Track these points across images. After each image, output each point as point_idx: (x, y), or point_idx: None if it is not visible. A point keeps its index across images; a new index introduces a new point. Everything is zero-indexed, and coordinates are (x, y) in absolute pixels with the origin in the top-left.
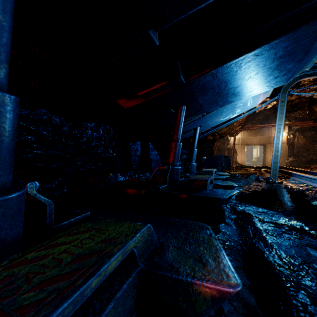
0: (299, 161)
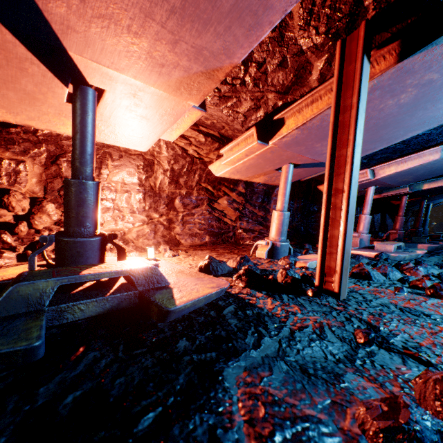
0: None
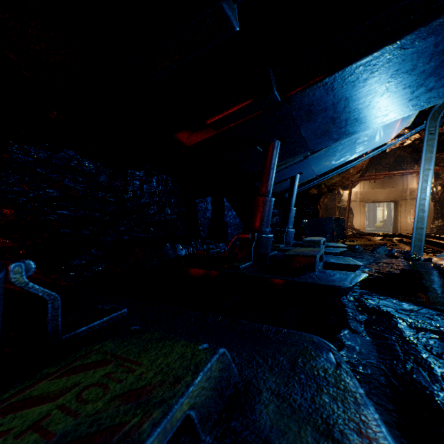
0: None
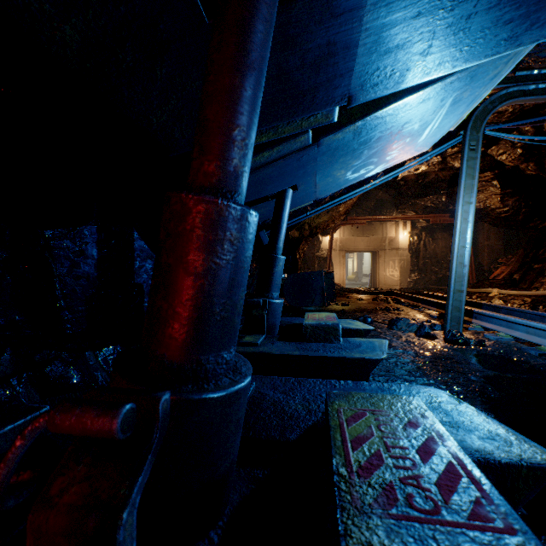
0: (427, 279)
